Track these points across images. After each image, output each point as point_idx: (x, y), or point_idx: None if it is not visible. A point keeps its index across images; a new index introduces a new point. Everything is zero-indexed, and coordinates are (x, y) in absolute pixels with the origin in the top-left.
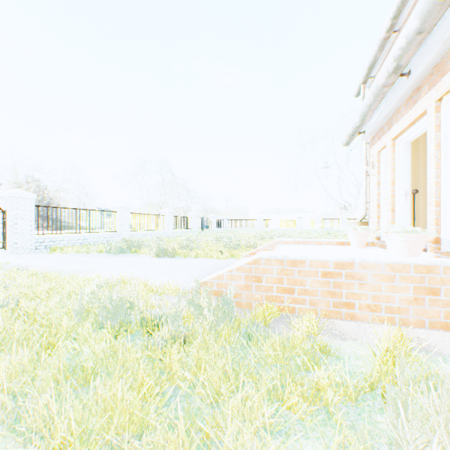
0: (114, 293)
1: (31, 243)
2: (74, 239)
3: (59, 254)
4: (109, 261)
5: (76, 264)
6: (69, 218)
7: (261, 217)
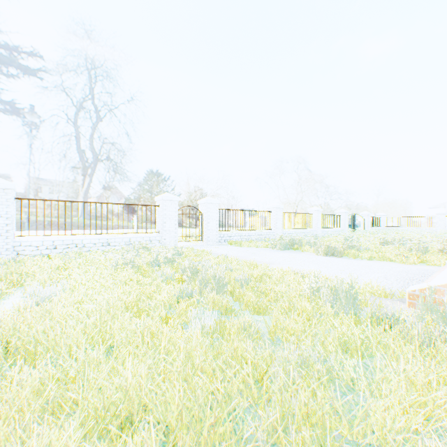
0: (342, 285)
1: (216, 237)
2: (241, 235)
3: (238, 247)
4: (282, 256)
5: (256, 256)
6: (237, 218)
7: (443, 213)
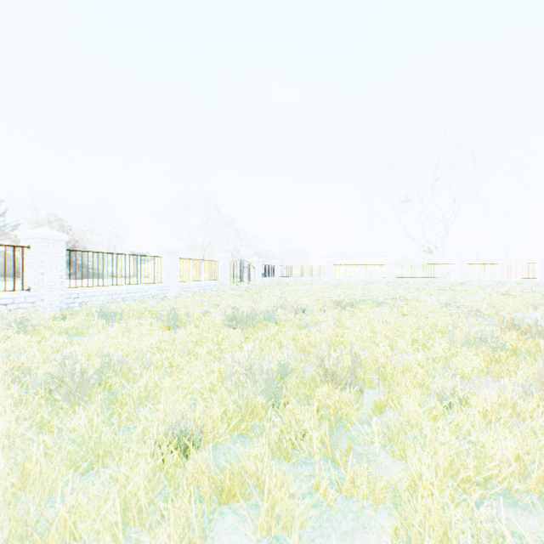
0: None
1: None
2: None
3: None
4: None
5: None
6: None
7: (332, 261)
